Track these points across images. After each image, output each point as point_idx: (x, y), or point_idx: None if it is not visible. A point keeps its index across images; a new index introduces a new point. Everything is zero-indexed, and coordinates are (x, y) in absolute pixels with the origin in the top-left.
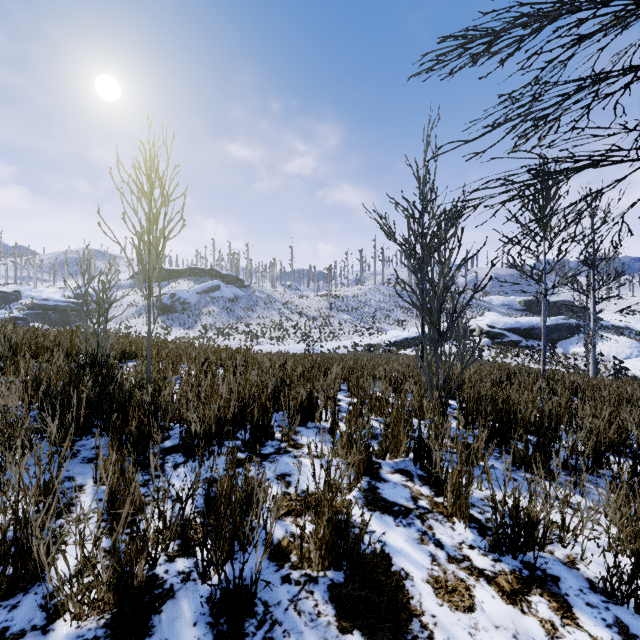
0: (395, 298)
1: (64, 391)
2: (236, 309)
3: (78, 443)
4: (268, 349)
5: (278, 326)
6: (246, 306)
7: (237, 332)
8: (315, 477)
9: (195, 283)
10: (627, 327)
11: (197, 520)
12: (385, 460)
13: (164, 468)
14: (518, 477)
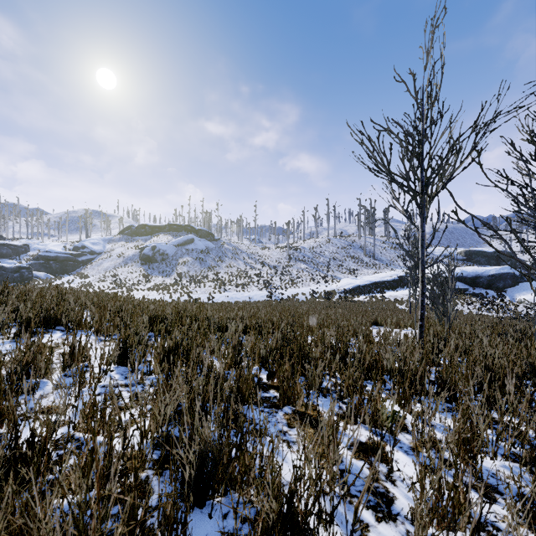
0: (347, 249)
1: None
2: (207, 259)
3: None
4: (234, 295)
5: (243, 274)
6: (216, 257)
7: (208, 279)
8: None
9: (173, 237)
10: None
11: None
12: None
13: None
14: None
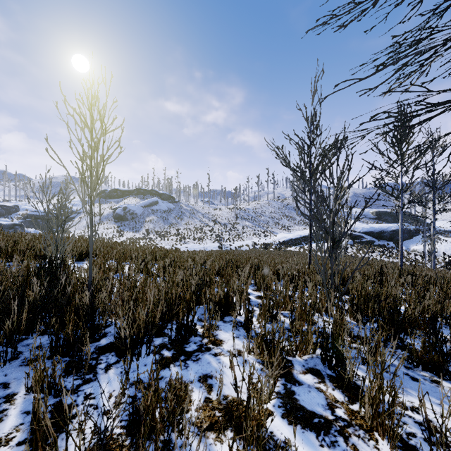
0: (282, 210)
1: (17, 293)
2: (169, 218)
3: (24, 342)
4: (192, 247)
5: (199, 230)
6: (176, 216)
7: (170, 234)
8: (237, 390)
9: (140, 199)
10: (450, 231)
11: (120, 438)
12: (295, 357)
13: (96, 370)
14: (418, 376)
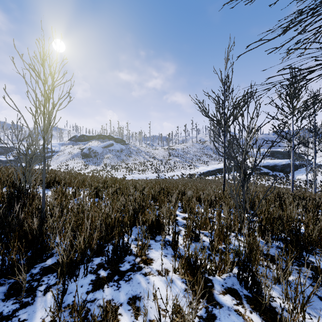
0: (203, 150)
1: None
2: (121, 155)
3: None
4: (137, 176)
5: (143, 164)
6: (126, 154)
7: (122, 167)
8: (160, 321)
9: (101, 142)
10: None
11: None
12: (215, 276)
13: (35, 293)
14: None
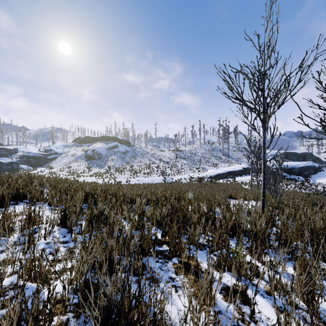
0: (211, 151)
1: None
2: (126, 157)
3: None
4: (142, 179)
5: (148, 166)
6: (131, 156)
7: (126, 170)
8: None
9: (105, 144)
10: None
11: None
12: None
13: None
14: None
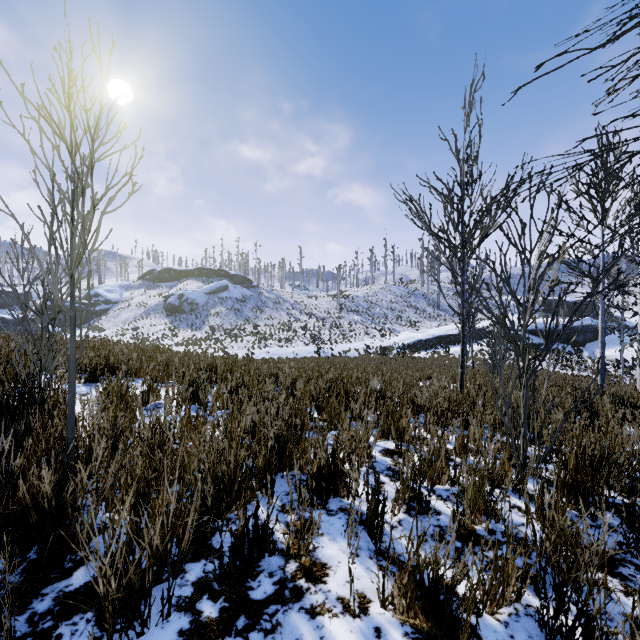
0: (407, 298)
1: None
2: (244, 310)
3: None
4: (276, 351)
5: (287, 327)
6: (254, 307)
7: (245, 333)
8: None
9: (203, 283)
10: None
11: None
12: (482, 617)
13: None
14: None
